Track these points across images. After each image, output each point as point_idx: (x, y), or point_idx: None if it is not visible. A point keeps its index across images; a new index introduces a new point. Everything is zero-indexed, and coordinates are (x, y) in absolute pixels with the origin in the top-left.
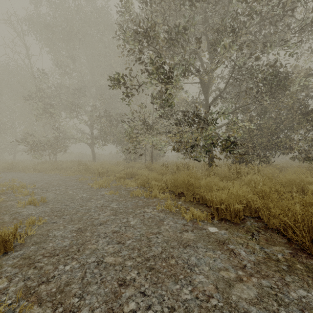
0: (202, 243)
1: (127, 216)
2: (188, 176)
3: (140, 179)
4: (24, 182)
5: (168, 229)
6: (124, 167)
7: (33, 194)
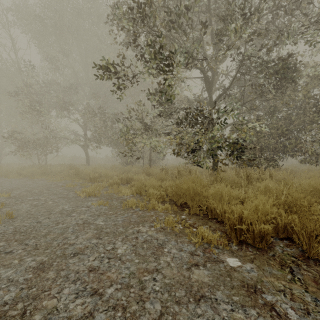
0: (222, 291)
1: (115, 240)
2: (193, 184)
3: (136, 186)
4: (0, 190)
5: (170, 262)
6: (120, 171)
7: (2, 206)
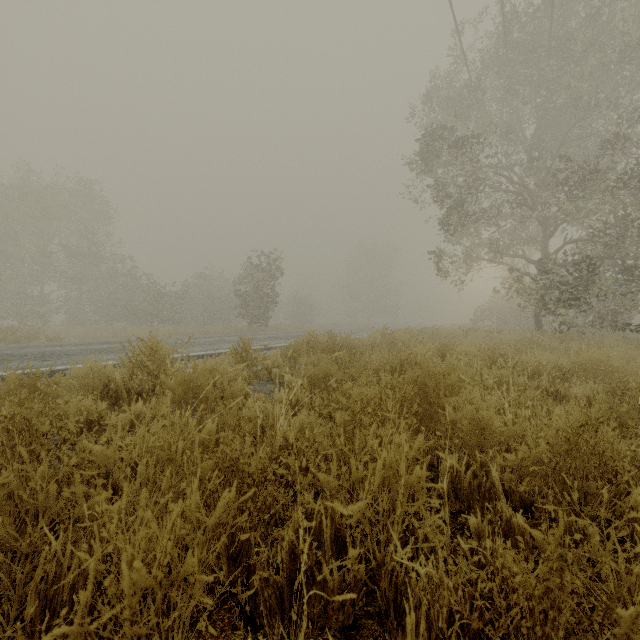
0: None
1: None
2: None
3: None
4: None
5: None
6: None
7: None
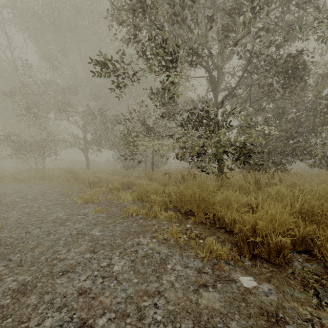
0: (238, 321)
1: (111, 254)
2: (199, 189)
3: (137, 191)
4: None
5: (174, 281)
6: (121, 176)
7: None
